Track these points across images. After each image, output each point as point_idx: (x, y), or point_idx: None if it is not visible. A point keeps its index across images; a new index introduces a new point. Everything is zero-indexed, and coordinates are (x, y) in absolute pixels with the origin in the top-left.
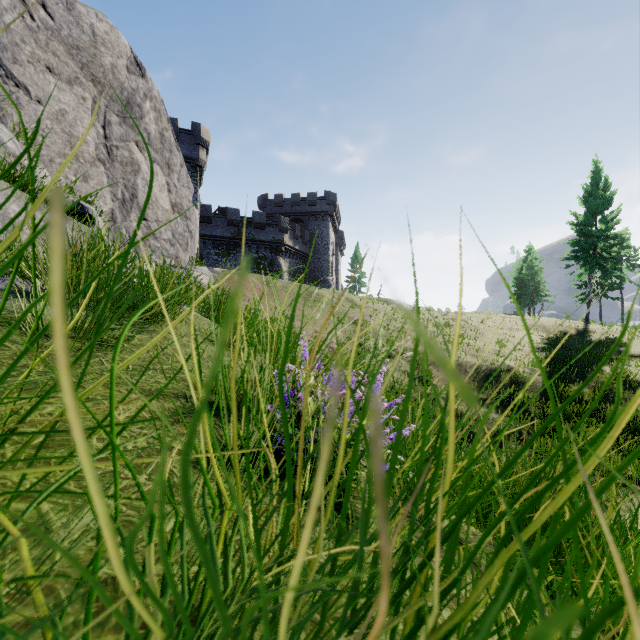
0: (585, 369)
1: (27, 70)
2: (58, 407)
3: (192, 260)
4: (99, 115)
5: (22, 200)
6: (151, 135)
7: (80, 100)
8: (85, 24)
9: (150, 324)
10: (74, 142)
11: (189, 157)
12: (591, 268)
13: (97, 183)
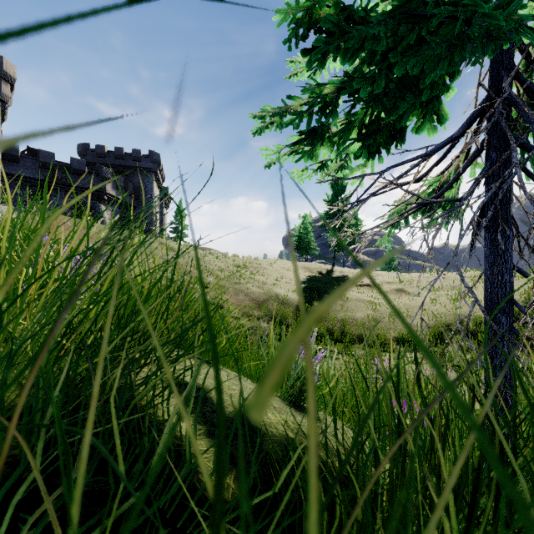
0: (324, 293)
1: None
2: None
3: None
4: None
5: None
6: None
7: None
8: None
9: None
10: None
11: None
12: (335, 230)
13: None
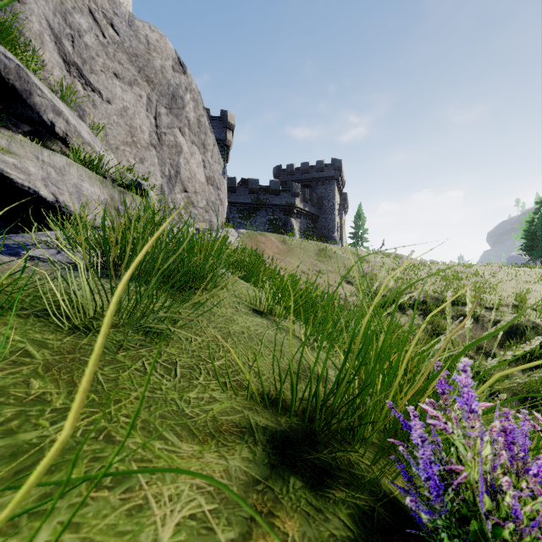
0: None
1: (100, 77)
2: (59, 523)
3: (222, 223)
4: (152, 108)
5: (93, 179)
6: (190, 121)
7: (138, 98)
8: (141, 36)
9: (195, 294)
10: (133, 132)
11: (219, 139)
12: None
13: (150, 164)
